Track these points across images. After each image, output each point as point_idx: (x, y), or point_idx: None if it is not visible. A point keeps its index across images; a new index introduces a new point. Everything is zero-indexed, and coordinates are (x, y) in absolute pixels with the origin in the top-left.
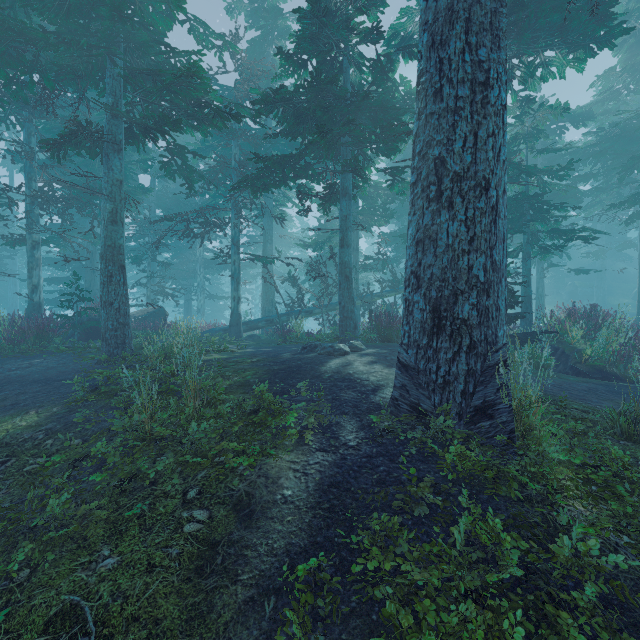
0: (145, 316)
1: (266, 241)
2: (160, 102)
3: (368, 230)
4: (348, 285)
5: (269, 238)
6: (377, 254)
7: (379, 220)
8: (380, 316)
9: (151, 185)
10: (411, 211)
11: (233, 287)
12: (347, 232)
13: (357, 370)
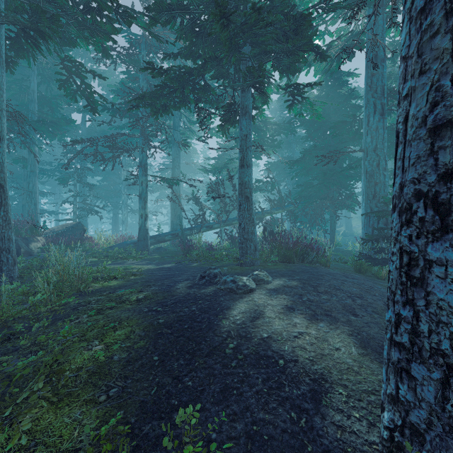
0: (63, 231)
1: (174, 167)
2: (45, 6)
3: (258, 158)
4: (248, 206)
5: (177, 164)
6: (266, 178)
7: (268, 149)
8: (273, 232)
9: (82, 121)
10: (413, 66)
11: (141, 205)
12: (247, 151)
13: (273, 331)
